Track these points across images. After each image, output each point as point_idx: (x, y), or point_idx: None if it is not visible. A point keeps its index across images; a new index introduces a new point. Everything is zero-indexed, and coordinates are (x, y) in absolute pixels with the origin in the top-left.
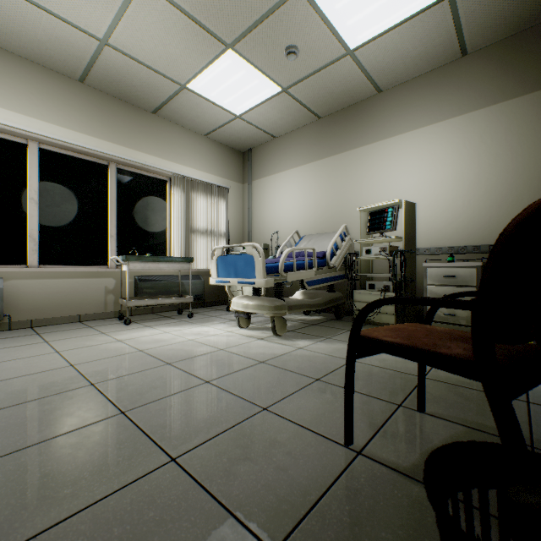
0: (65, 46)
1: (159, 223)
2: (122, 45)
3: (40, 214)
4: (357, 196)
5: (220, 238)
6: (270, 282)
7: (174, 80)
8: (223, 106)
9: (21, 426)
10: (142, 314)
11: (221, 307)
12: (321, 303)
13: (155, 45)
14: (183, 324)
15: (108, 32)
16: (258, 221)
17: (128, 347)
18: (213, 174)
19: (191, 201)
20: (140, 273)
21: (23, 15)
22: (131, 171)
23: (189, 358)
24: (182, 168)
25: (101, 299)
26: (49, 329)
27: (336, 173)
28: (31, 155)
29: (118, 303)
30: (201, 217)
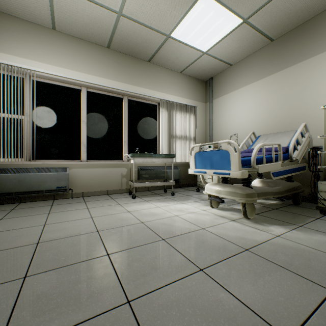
0: (99, 24)
1: (152, 133)
2: (130, 13)
3: (87, 130)
4: (312, 99)
5: (190, 141)
6: (245, 174)
7: (162, 33)
8: (194, 47)
9: (49, 300)
10: (142, 191)
11: (191, 188)
12: (281, 190)
13: (151, 6)
14: (168, 200)
15: (122, 5)
16: (217, 127)
17: (133, 218)
18: (185, 98)
19: (171, 117)
20: (141, 165)
21: (76, 7)
22: (135, 100)
23: (179, 235)
24: (166, 96)
25: (119, 181)
26: (91, 198)
27: (289, 82)
28: (83, 95)
29: (128, 183)
30: (178, 127)
